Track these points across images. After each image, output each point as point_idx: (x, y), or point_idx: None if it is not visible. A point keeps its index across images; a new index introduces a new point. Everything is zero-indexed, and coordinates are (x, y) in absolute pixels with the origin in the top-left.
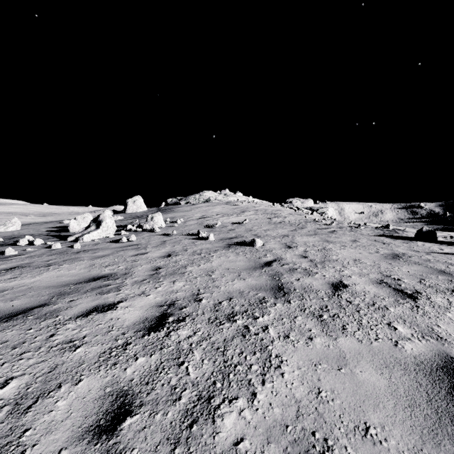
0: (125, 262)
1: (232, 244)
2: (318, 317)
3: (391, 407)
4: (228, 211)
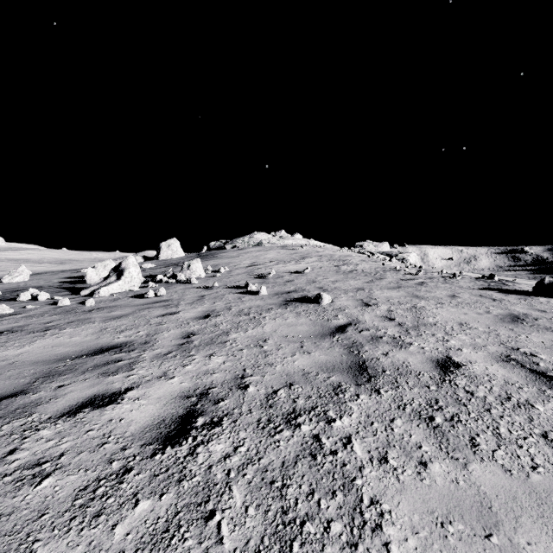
0: (148, 326)
1: (290, 300)
2: (427, 421)
3: None
4: (285, 257)
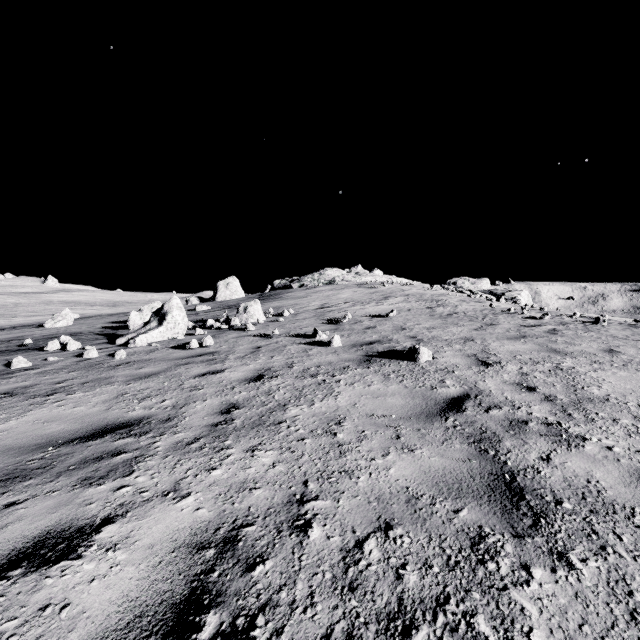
0: (179, 391)
1: (373, 355)
2: None
3: None
4: (363, 297)
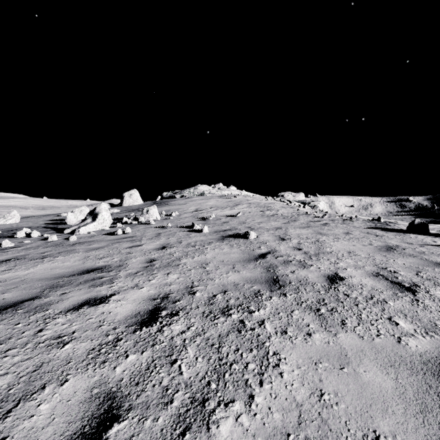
0: (120, 254)
1: (226, 236)
2: (315, 311)
3: (401, 412)
4: (222, 204)
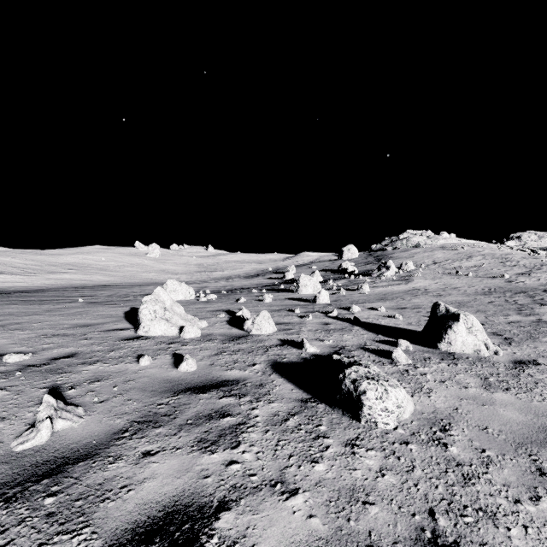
0: (441, 282)
1: (487, 277)
2: (541, 290)
3: None
4: (454, 257)
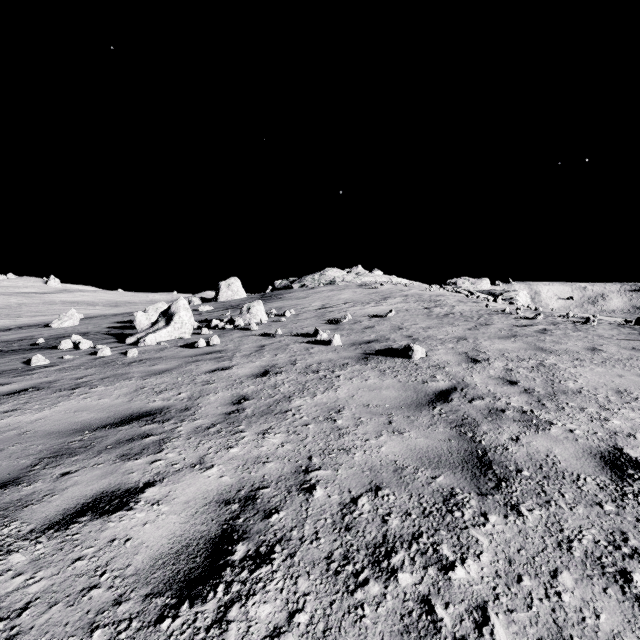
0: (192, 385)
1: (371, 353)
2: (619, 580)
3: None
4: (362, 298)
